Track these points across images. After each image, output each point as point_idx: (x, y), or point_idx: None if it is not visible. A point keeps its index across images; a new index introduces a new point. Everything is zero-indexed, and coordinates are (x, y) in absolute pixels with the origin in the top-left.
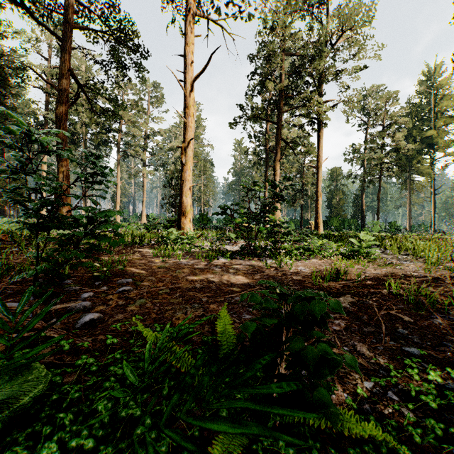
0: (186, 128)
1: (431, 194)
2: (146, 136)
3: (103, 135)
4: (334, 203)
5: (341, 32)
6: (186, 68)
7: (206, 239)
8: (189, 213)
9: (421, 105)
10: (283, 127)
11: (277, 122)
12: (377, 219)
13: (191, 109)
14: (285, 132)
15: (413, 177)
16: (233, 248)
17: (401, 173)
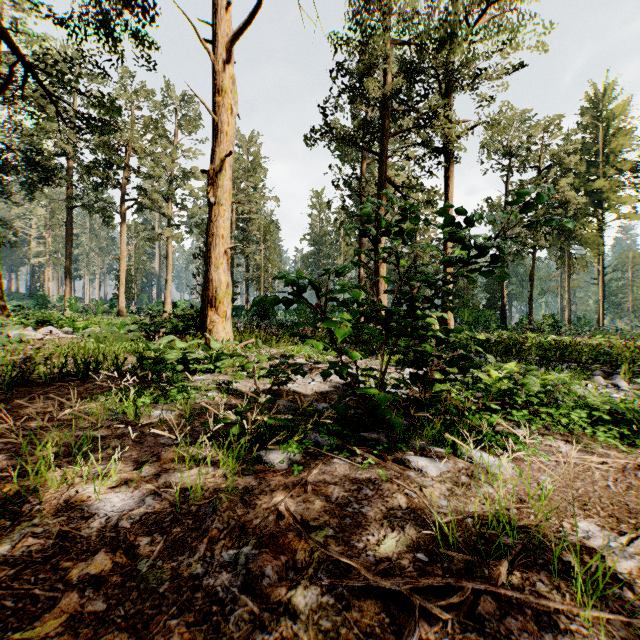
0: (218, 134)
1: (599, 273)
2: (171, 178)
3: (94, 170)
4: (460, 287)
5: (487, 4)
6: (217, 15)
7: (242, 368)
8: (222, 301)
9: (586, 143)
10: (388, 166)
11: (382, 152)
12: (530, 311)
13: (228, 97)
14: (391, 174)
15: (575, 249)
16: (311, 384)
17: (564, 241)
